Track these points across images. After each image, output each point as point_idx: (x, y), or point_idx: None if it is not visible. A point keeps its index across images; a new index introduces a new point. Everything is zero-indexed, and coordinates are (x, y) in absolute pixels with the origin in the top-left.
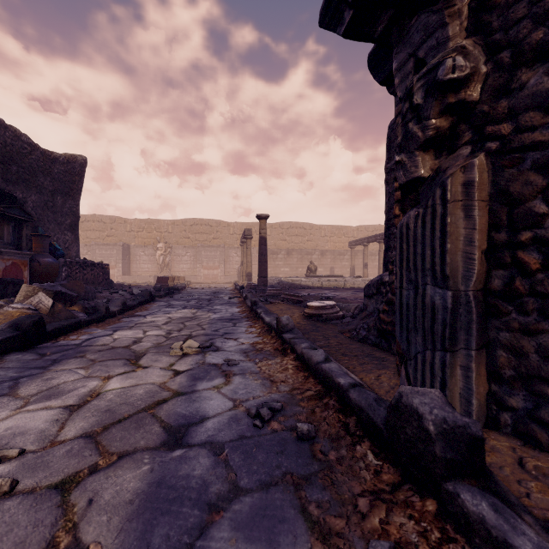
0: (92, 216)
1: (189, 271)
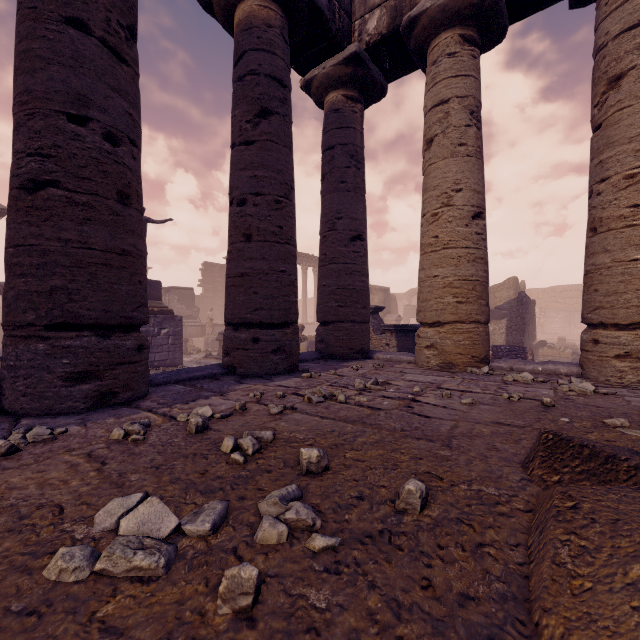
0: None
1: (559, 330)
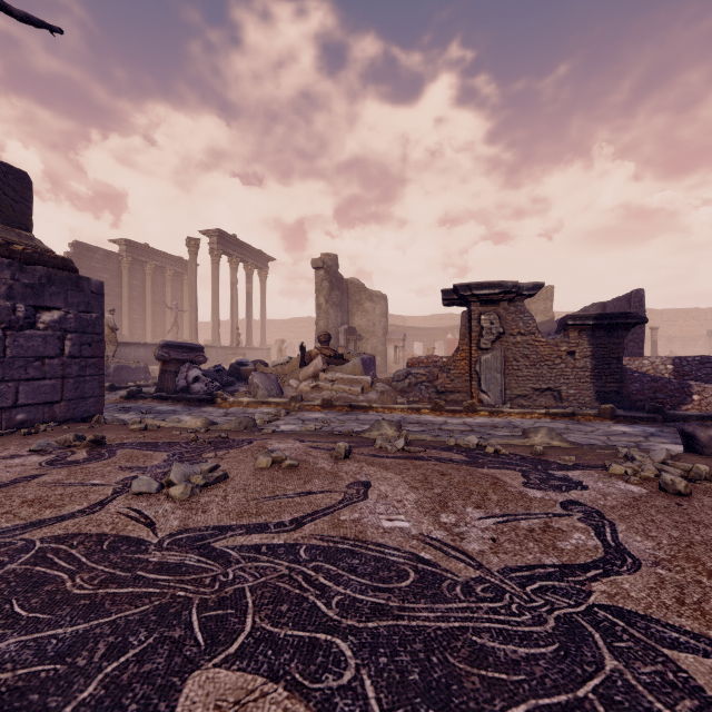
0: (445, 315)
1: None
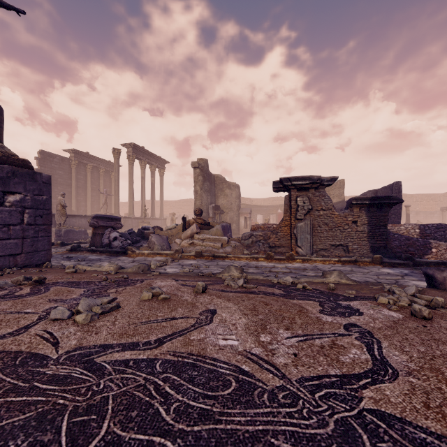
0: (277, 198)
1: None
